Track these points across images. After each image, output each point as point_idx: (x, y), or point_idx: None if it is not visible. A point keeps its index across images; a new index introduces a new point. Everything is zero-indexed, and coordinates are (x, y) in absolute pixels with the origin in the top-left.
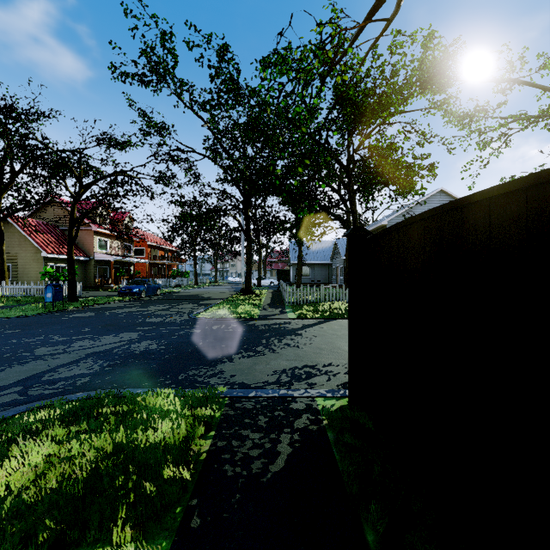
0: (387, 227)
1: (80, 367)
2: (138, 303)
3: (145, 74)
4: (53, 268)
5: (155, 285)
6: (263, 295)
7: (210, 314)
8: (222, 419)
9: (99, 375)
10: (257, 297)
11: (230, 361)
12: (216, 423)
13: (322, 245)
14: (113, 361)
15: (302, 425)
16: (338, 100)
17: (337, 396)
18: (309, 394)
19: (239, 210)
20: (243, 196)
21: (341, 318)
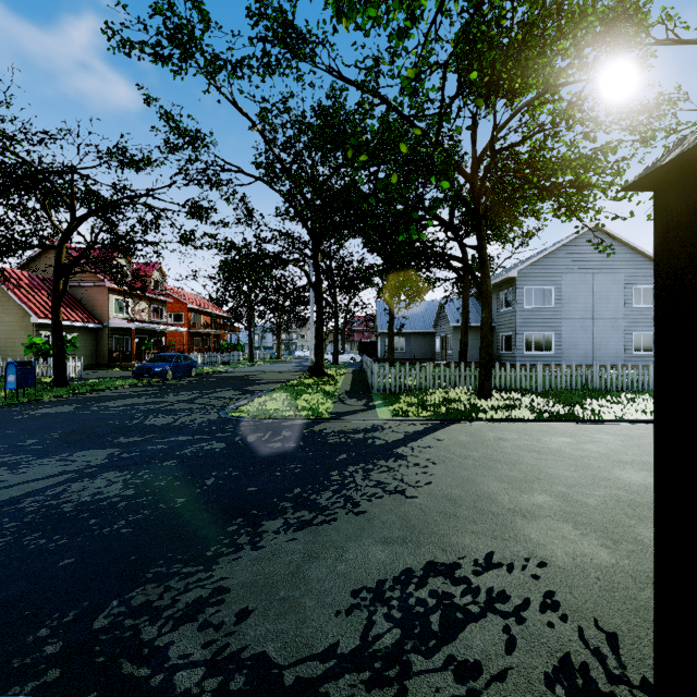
0: (516, 280)
1: None
2: (155, 390)
3: (161, 45)
4: None
5: (188, 363)
6: (340, 376)
7: (253, 411)
8: None
9: None
10: (331, 380)
11: (253, 544)
12: None
13: (421, 307)
14: None
15: None
16: (480, 1)
17: None
18: None
19: (305, 255)
20: (312, 235)
21: (467, 419)
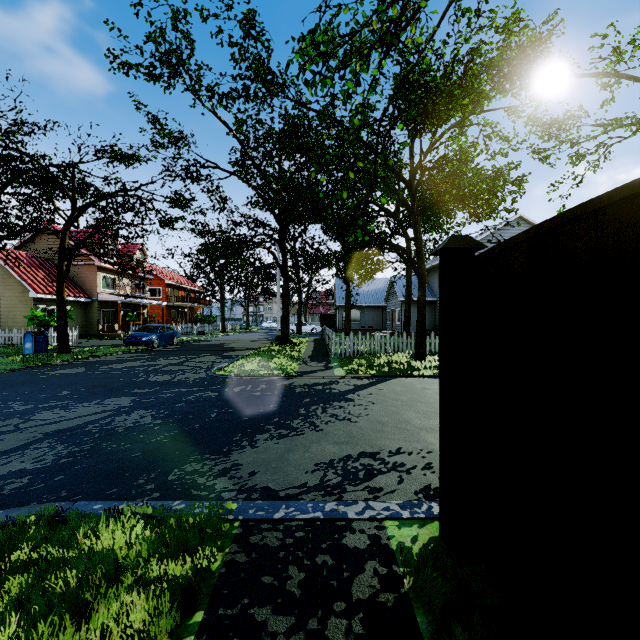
0: None
1: (24, 457)
2: (146, 355)
3: (154, 65)
4: (49, 312)
5: (171, 332)
6: (303, 344)
7: (234, 371)
8: (222, 576)
9: (46, 472)
10: (296, 347)
11: (252, 445)
12: (209, 586)
13: (374, 284)
14: (78, 446)
15: (367, 593)
16: (404, 77)
17: (419, 518)
18: (374, 514)
19: (274, 240)
20: (279, 223)
21: (404, 375)
